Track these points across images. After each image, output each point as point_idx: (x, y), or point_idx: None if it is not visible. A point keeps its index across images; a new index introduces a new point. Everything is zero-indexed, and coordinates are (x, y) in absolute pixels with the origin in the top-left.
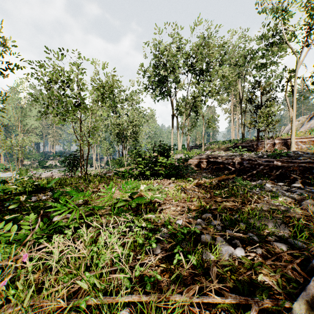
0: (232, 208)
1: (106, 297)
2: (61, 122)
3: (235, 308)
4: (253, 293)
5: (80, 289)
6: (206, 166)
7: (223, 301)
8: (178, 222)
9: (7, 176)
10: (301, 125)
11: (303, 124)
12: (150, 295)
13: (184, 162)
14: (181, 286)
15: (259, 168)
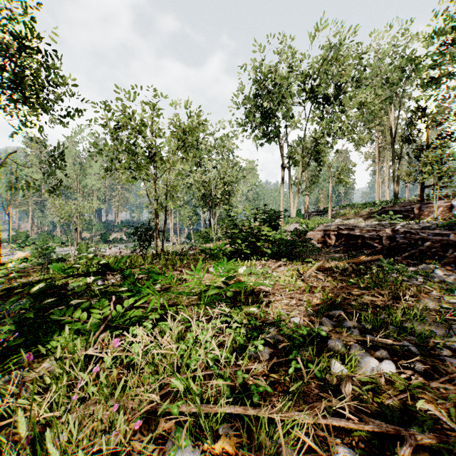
0: (377, 304)
1: (201, 405)
2: (130, 182)
3: (379, 440)
4: (409, 424)
5: (168, 393)
6: (335, 242)
7: (362, 428)
8: (293, 320)
9: (63, 252)
10: None
11: None
12: (259, 409)
13: (300, 236)
14: (300, 404)
15: (423, 245)
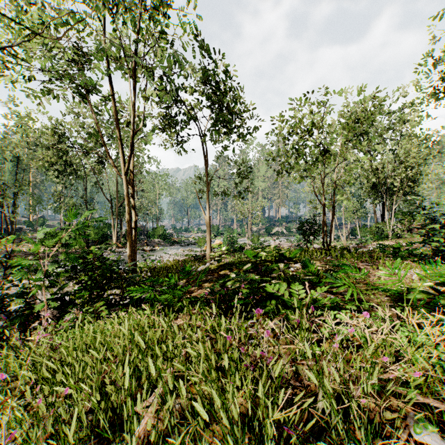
0: None
1: (442, 403)
2: (300, 181)
3: None
4: None
5: (391, 379)
6: None
7: None
8: None
9: (240, 242)
10: None
11: None
12: None
13: None
14: None
15: None
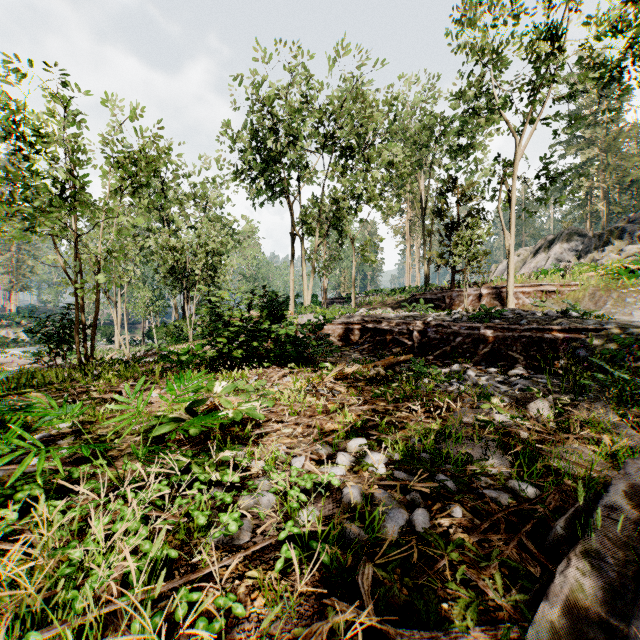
0: (407, 423)
1: None
2: (21, 237)
3: None
4: (448, 613)
5: None
6: (359, 338)
7: None
8: (295, 462)
9: None
10: (523, 263)
11: (527, 261)
12: None
13: (315, 331)
14: (292, 624)
15: (456, 340)
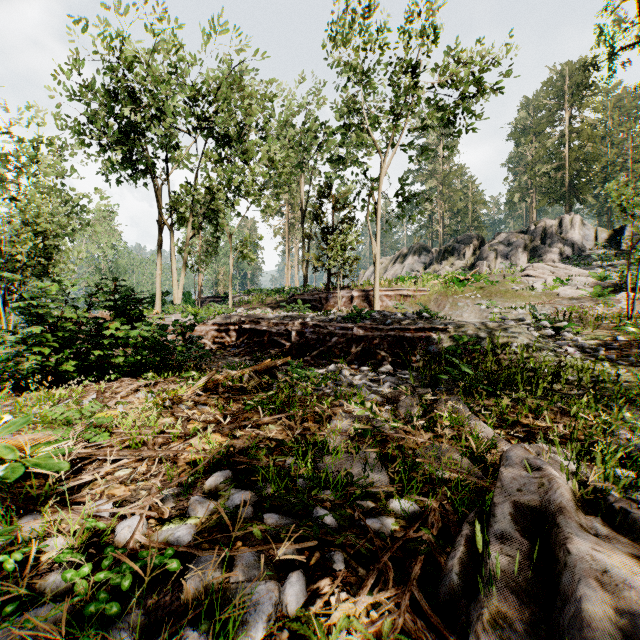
0: (283, 439)
1: None
2: None
3: None
4: None
5: None
6: (236, 340)
7: None
8: (121, 531)
9: None
10: (385, 270)
11: (388, 269)
12: None
13: (184, 333)
14: None
15: (332, 340)
